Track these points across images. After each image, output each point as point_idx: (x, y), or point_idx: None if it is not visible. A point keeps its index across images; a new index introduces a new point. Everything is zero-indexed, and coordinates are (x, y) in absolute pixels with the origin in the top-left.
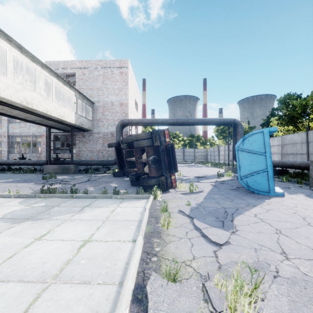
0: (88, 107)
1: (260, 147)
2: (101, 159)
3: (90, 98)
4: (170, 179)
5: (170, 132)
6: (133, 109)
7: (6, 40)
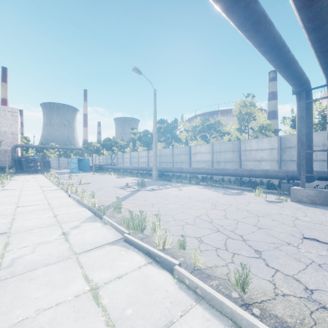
0: None
1: (75, 162)
2: None
3: None
4: (49, 170)
5: (46, 144)
6: (19, 134)
7: None
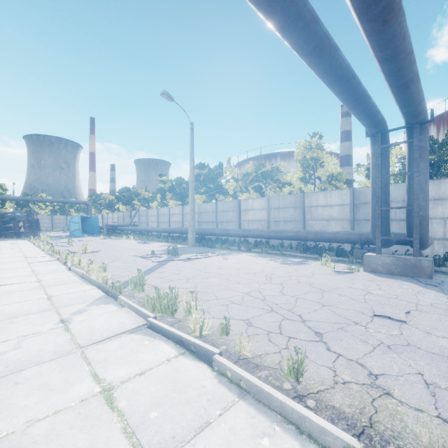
0: None
1: (78, 221)
2: None
3: None
4: (37, 233)
5: (32, 195)
6: None
7: None
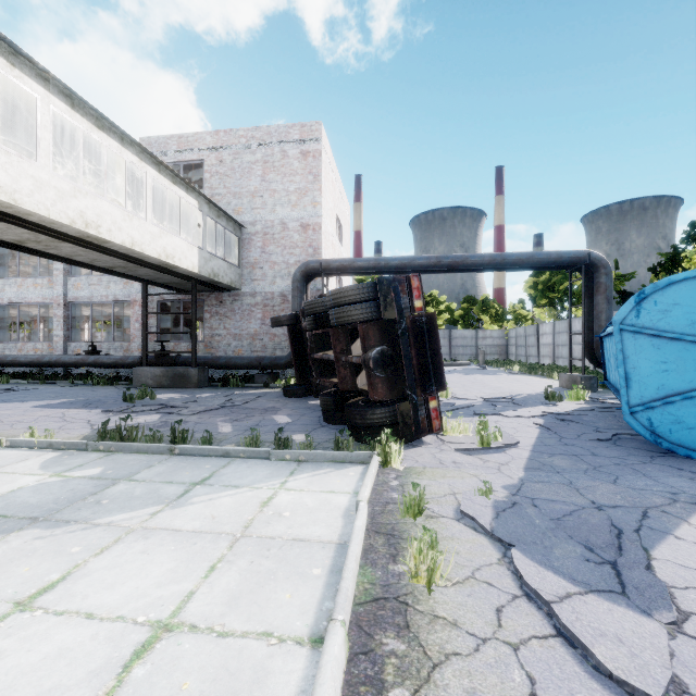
0: (231, 236)
1: None
2: (259, 355)
3: (235, 214)
4: (425, 408)
5: None
6: (333, 238)
7: (36, 78)
